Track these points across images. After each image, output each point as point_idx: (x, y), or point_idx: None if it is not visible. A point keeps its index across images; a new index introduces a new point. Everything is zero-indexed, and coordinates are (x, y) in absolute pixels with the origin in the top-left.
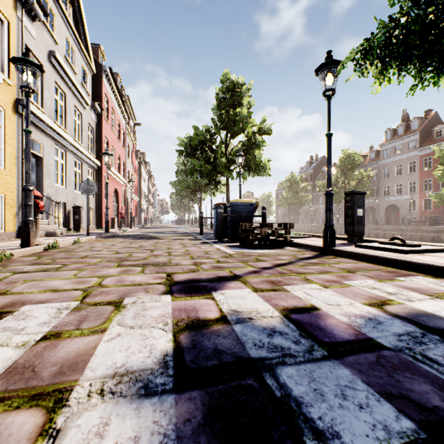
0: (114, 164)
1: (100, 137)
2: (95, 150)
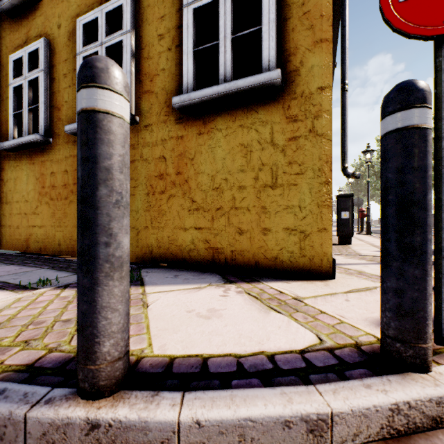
0: None
1: None
2: None
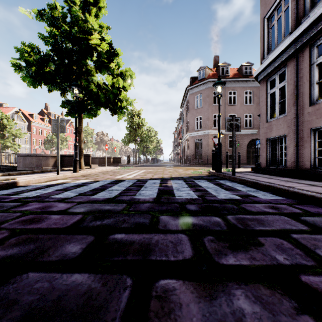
0: (42, 144)
1: (31, 139)
2: (29, 143)
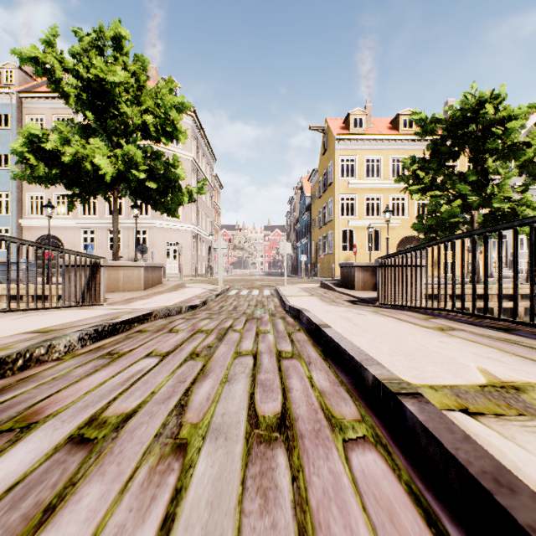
0: None
1: None
2: None
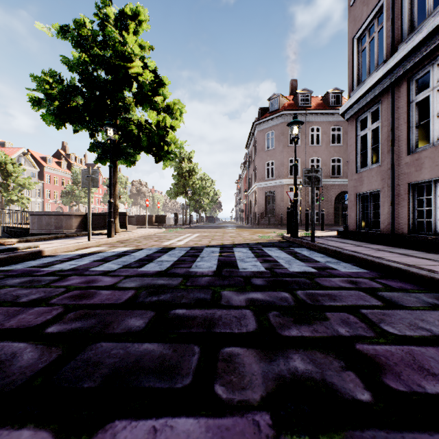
0: (58, 197)
1: (43, 191)
2: (41, 195)
